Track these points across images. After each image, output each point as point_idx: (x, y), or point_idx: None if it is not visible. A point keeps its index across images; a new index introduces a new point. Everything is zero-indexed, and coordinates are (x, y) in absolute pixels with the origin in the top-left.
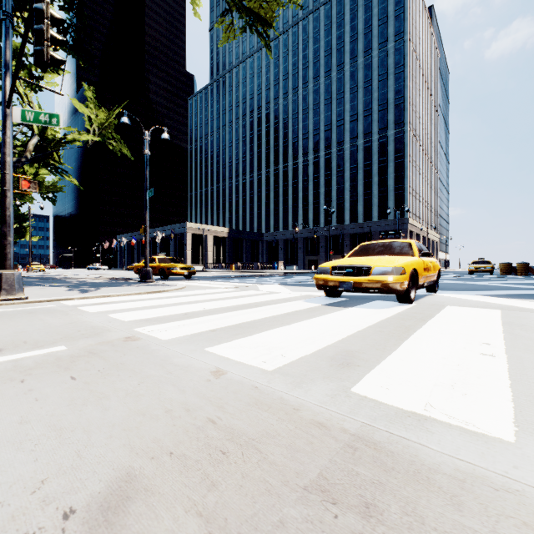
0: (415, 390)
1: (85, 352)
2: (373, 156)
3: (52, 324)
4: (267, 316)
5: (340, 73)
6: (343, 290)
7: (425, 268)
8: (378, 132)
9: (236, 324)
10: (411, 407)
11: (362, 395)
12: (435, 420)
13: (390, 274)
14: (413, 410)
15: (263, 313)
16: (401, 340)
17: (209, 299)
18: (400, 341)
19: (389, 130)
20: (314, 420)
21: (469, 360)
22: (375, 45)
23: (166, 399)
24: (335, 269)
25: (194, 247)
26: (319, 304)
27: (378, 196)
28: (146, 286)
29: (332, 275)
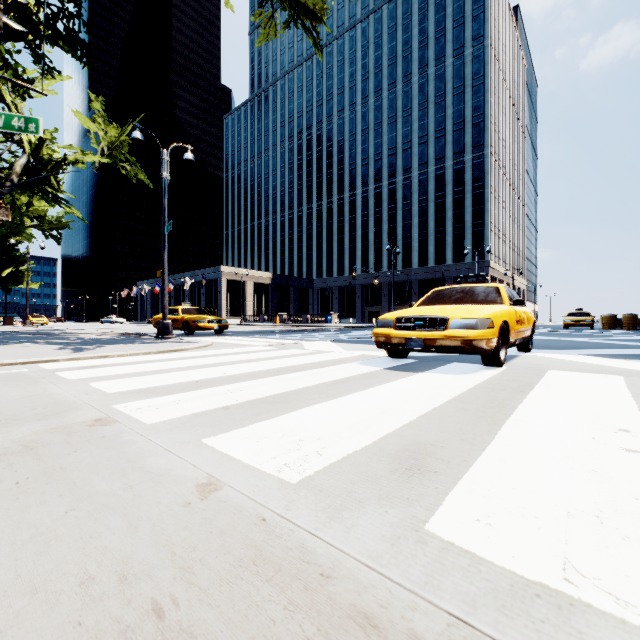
0: (537, 529)
1: (18, 446)
2: (446, 186)
3: (3, 397)
4: (307, 385)
5: (406, 86)
6: (411, 349)
7: (517, 320)
8: (453, 156)
9: (261, 398)
10: (539, 573)
11: (446, 540)
12: (590, 608)
13: (473, 327)
14: (544, 582)
15: (302, 380)
16: (496, 423)
17: (235, 361)
18: (495, 426)
19: (466, 154)
20: (357, 609)
21: (608, 461)
22: (449, 52)
23: (96, 549)
24: (399, 321)
25: (231, 296)
26: (380, 368)
27: (453, 234)
28: (161, 344)
29: (396, 330)
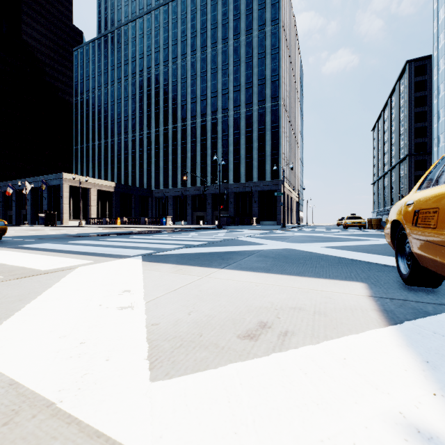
0: None
1: None
2: (253, 124)
3: None
4: None
5: (225, 47)
6: None
7: None
8: (257, 103)
9: None
10: None
11: None
12: None
13: None
14: None
15: None
16: None
17: None
18: None
19: (266, 103)
20: None
21: None
22: (255, 26)
23: None
24: None
25: (74, 200)
26: None
27: (257, 160)
28: None
29: None
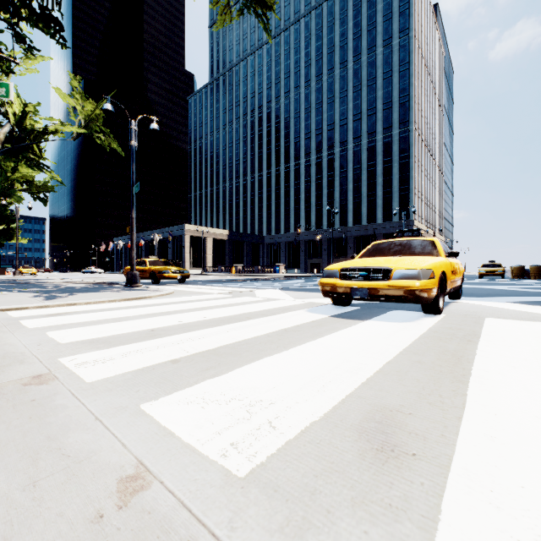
0: None
1: None
2: (377, 156)
3: None
4: (258, 335)
5: (343, 71)
6: (355, 298)
7: (452, 270)
8: (382, 131)
9: (212, 349)
10: None
11: None
12: None
13: (416, 278)
14: None
15: (253, 329)
16: (459, 380)
17: (192, 309)
18: (460, 384)
19: (393, 129)
20: None
21: None
22: (380, 42)
23: None
24: (345, 271)
25: (193, 250)
26: (326, 316)
27: (382, 197)
28: (128, 292)
29: (342, 280)
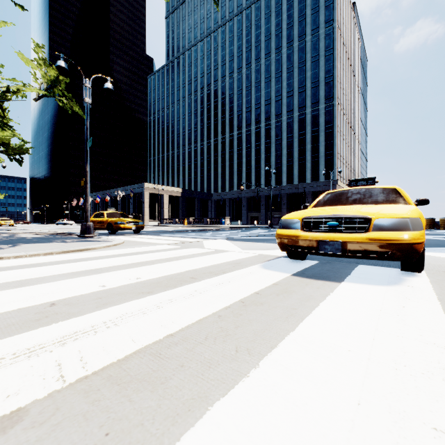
0: None
1: None
2: (306, 127)
3: None
4: (203, 315)
5: (278, 55)
6: (323, 254)
7: None
8: (311, 106)
9: (117, 362)
10: None
11: None
12: None
13: (405, 228)
14: None
15: (197, 302)
16: None
17: (130, 264)
18: None
19: (320, 104)
20: None
21: None
22: (309, 31)
23: None
24: (307, 221)
25: (151, 205)
26: (288, 275)
27: (311, 161)
28: (76, 242)
29: (304, 231)
